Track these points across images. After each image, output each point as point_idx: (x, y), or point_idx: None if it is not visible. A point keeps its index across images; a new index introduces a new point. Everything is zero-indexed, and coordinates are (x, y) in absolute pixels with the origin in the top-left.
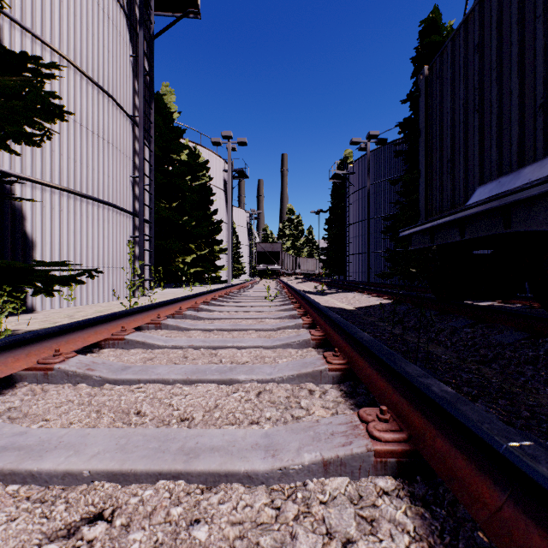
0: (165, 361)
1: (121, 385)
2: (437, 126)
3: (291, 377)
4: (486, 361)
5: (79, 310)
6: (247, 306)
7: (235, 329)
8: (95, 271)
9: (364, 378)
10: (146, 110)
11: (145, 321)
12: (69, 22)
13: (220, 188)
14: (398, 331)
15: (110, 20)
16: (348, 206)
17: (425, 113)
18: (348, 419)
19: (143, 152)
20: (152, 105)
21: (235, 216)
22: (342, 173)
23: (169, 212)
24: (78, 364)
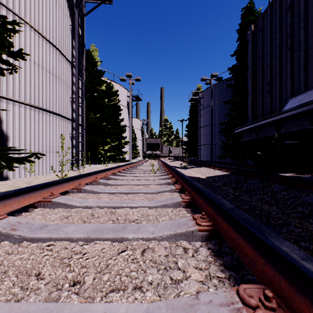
0: (77, 219)
1: (35, 243)
2: (260, 62)
3: (169, 236)
4: (305, 217)
5: (36, 178)
6: (139, 176)
7: (130, 192)
8: (40, 154)
9: (230, 241)
10: (80, 58)
11: (70, 187)
12: (31, 2)
13: (125, 106)
14: (236, 193)
15: (57, 2)
16: (199, 117)
17: (251, 54)
18: (227, 297)
19: (77, 83)
20: (83, 55)
21: (134, 123)
22: (195, 98)
23: (95, 120)
24: (5, 224)
